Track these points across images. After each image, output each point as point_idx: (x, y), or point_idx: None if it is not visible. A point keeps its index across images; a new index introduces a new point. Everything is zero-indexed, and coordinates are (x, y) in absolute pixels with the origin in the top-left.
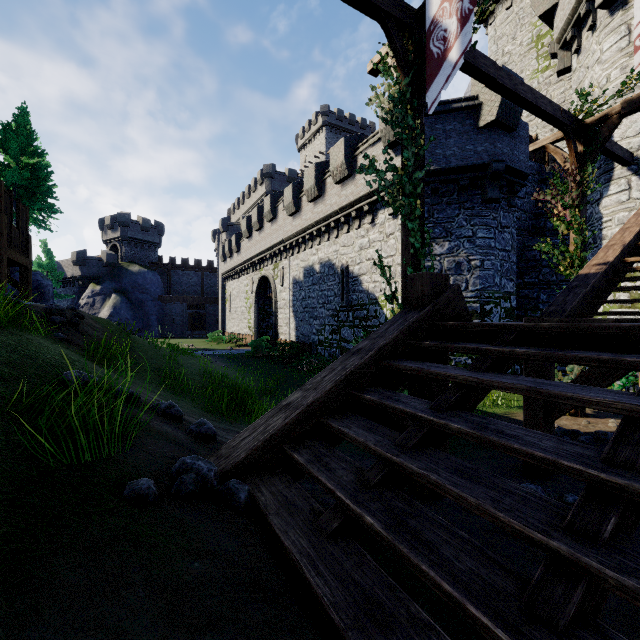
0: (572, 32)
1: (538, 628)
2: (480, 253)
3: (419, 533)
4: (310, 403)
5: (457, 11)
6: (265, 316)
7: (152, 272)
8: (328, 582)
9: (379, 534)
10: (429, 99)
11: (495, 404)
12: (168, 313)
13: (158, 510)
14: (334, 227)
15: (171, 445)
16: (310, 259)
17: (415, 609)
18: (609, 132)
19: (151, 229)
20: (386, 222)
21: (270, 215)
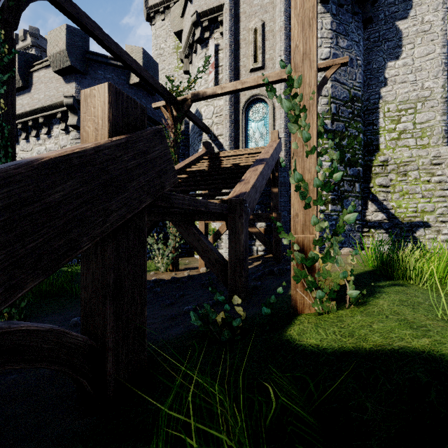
0: (188, 50)
1: None
2: None
3: None
4: None
5: None
6: None
7: None
8: None
9: None
10: None
11: None
12: None
13: None
14: None
15: None
16: None
17: None
18: (187, 108)
19: None
20: (60, 136)
21: None
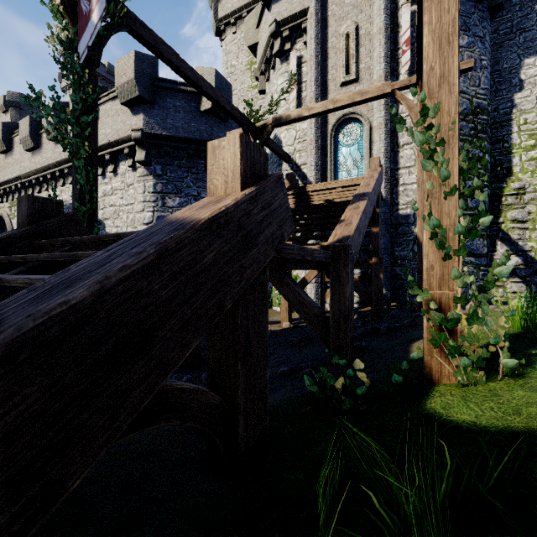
0: (265, 66)
1: None
2: None
3: None
4: None
5: None
6: None
7: None
8: None
9: None
10: (80, 50)
11: None
12: None
13: None
14: None
15: None
16: None
17: None
18: (267, 136)
19: None
20: (127, 173)
21: (2, 146)
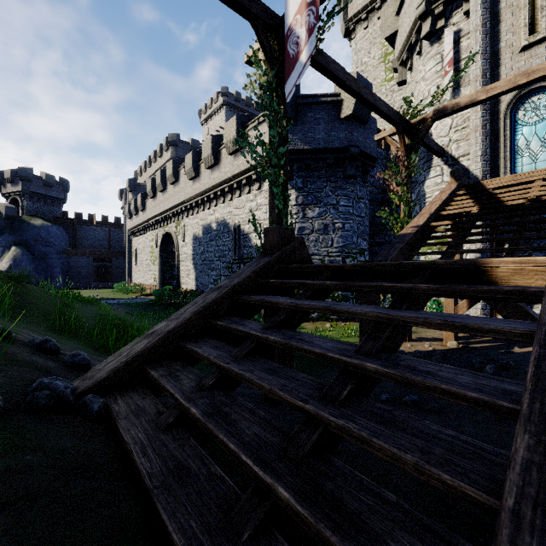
0: (407, 54)
1: (283, 462)
2: (342, 218)
3: (228, 415)
4: (171, 330)
5: (306, 23)
6: (169, 268)
7: (56, 226)
8: (151, 460)
9: (198, 420)
10: (287, 90)
11: (350, 335)
12: (73, 265)
13: (1, 420)
14: (228, 191)
15: (36, 372)
16: (208, 218)
17: (214, 469)
18: (426, 131)
19: (55, 185)
20: None
21: (172, 178)
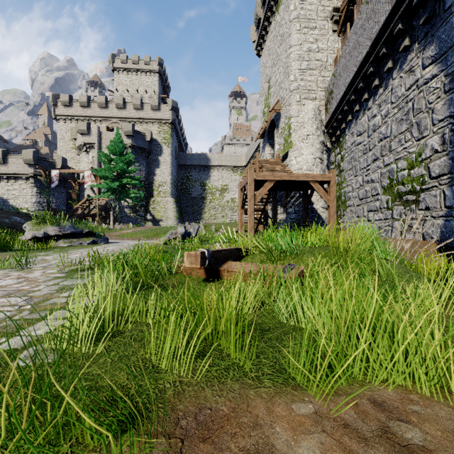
0: (80, 149)
1: None
2: (56, 199)
3: None
4: None
5: (56, 178)
6: None
7: None
8: None
9: None
10: (52, 186)
11: None
12: None
13: None
14: None
15: None
16: None
17: None
18: (82, 184)
19: None
20: (23, 184)
21: None
